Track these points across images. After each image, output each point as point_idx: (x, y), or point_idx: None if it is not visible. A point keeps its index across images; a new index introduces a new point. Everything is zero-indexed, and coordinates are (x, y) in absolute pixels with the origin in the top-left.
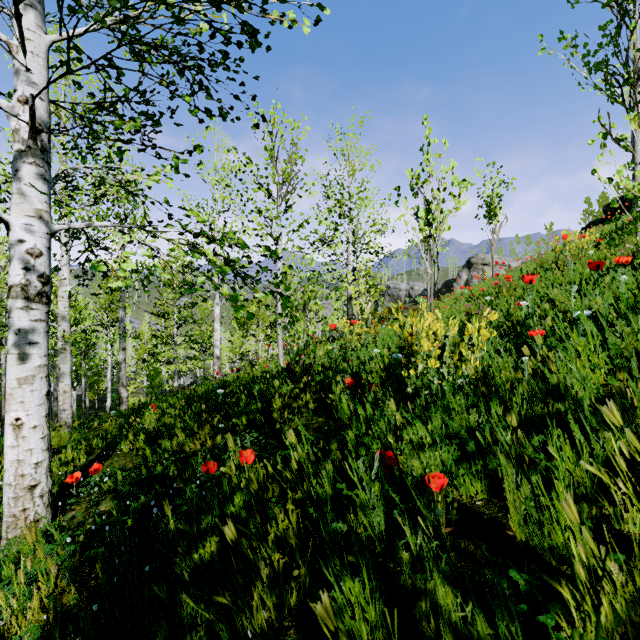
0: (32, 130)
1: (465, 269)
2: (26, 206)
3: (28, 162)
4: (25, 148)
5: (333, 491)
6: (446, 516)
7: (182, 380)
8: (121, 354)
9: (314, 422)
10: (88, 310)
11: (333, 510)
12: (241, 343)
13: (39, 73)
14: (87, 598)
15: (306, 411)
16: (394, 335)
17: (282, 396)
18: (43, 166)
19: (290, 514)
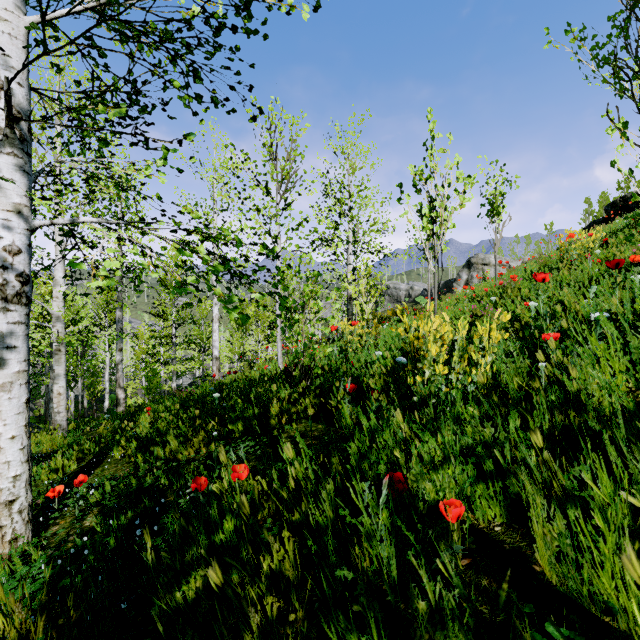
0: (9, 117)
1: (465, 269)
2: (3, 200)
3: (5, 152)
4: (2, 137)
5: (334, 513)
6: (461, 544)
7: (181, 380)
8: (118, 355)
9: (313, 429)
10: (86, 310)
11: (334, 535)
12: (240, 343)
13: (18, 57)
14: (57, 638)
15: (305, 416)
16: (396, 336)
17: (280, 401)
18: (22, 157)
19: (286, 542)
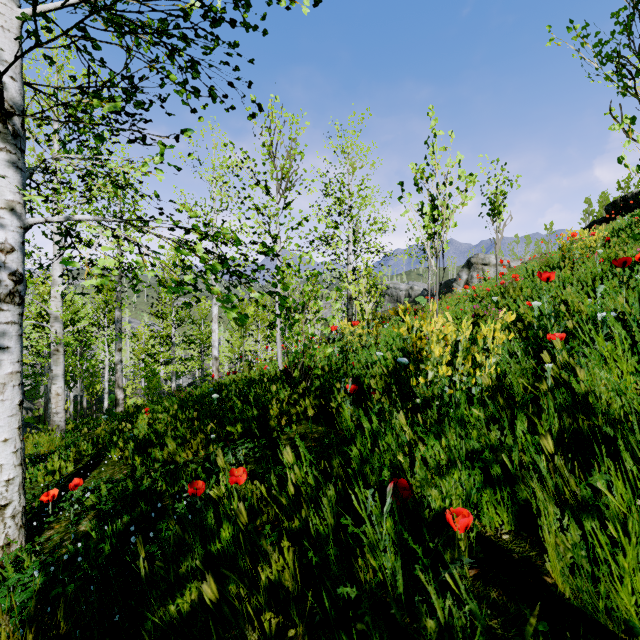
0: (1, 112)
1: (465, 269)
2: None
3: None
4: None
5: (336, 520)
6: (468, 553)
7: (181, 380)
8: (117, 355)
9: (314, 431)
10: (86, 310)
11: (336, 542)
12: (240, 343)
13: (11, 50)
14: None
15: (305, 418)
16: (396, 336)
17: (280, 402)
18: (15, 153)
19: (286, 551)
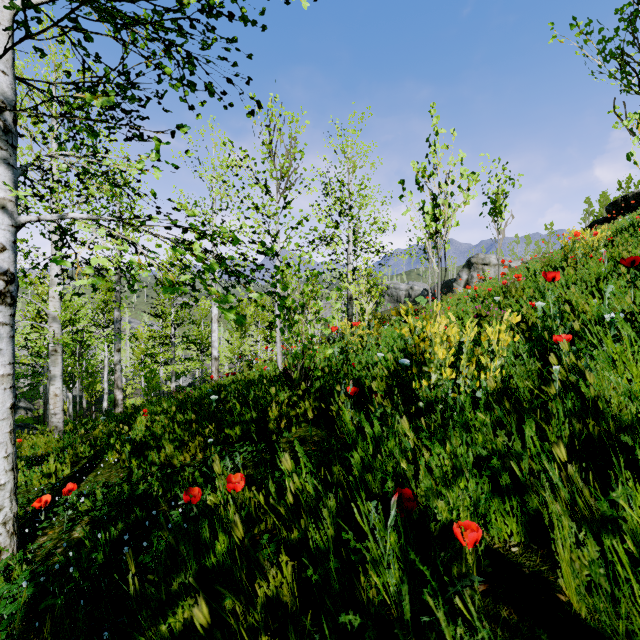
0: None
1: (465, 269)
2: None
3: None
4: None
5: (336, 530)
6: (476, 567)
7: (181, 380)
8: (116, 355)
9: (313, 434)
10: (85, 310)
11: (336, 554)
12: (240, 343)
13: (2, 43)
14: None
15: (305, 420)
16: (397, 337)
17: (279, 404)
18: (6, 149)
19: (284, 565)
